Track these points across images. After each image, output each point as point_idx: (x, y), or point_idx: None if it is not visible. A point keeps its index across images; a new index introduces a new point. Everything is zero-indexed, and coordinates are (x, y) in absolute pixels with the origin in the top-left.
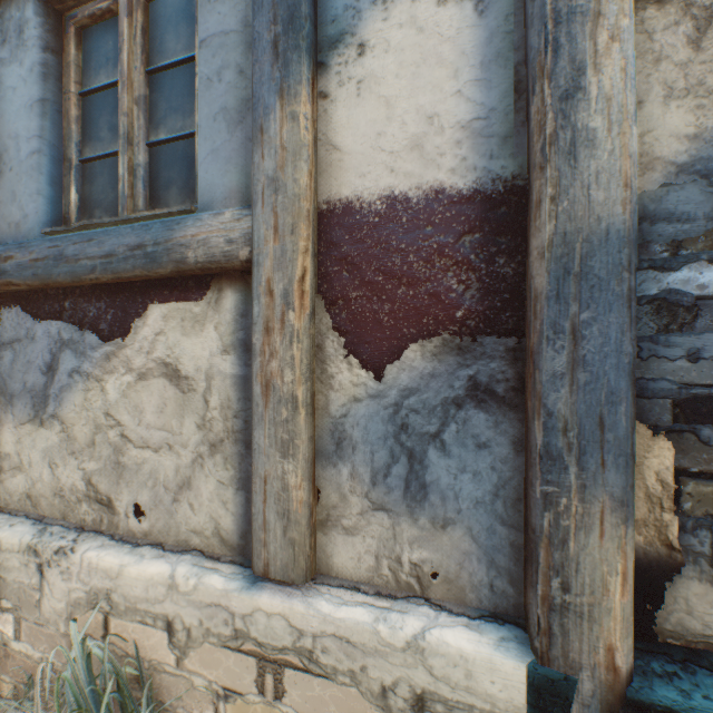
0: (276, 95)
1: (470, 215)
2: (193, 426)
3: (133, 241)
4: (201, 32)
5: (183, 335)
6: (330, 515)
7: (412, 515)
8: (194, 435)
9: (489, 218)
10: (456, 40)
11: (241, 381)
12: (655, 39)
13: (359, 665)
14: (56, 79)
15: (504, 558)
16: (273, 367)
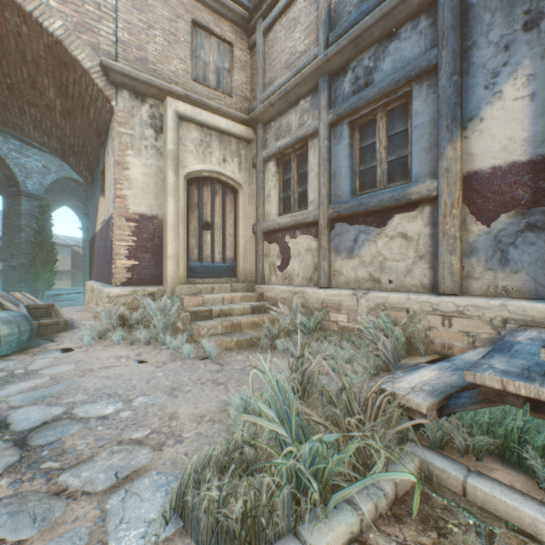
0: (447, 143)
1: (527, 169)
2: (412, 252)
3: (389, 195)
4: (414, 124)
5: (408, 223)
6: (467, 274)
7: (502, 270)
8: (412, 255)
9: (535, 169)
10: (520, 112)
11: (431, 235)
12: None
13: (480, 313)
14: (351, 146)
15: (540, 280)
16: (446, 228)
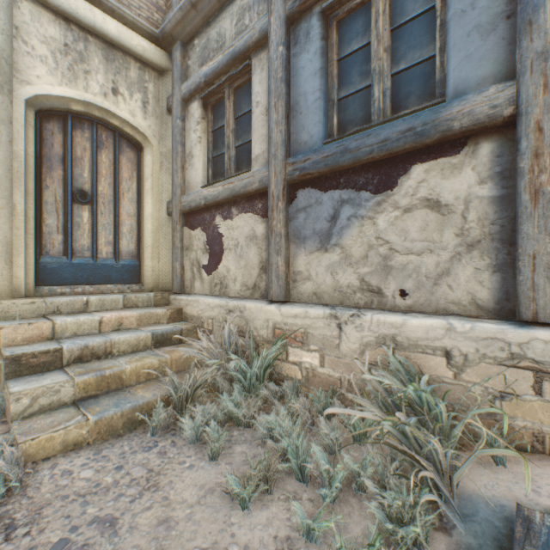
0: None
1: None
2: (451, 235)
3: (403, 128)
4: None
5: (441, 179)
6: None
7: None
8: (451, 241)
9: None
10: None
11: (497, 200)
12: None
13: None
14: (325, 55)
15: None
16: (541, 179)
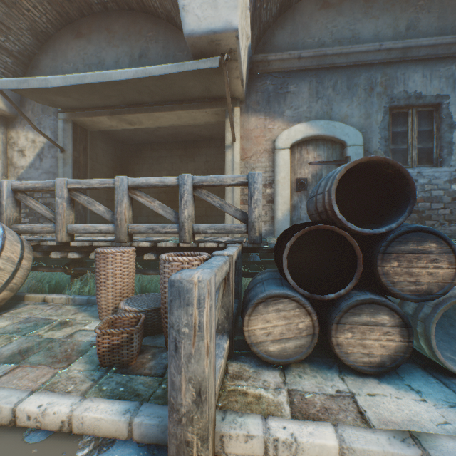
0: None
1: None
2: None
3: None
4: None
5: None
6: None
7: None
8: None
9: None
10: None
11: None
12: (12, 169)
13: None
14: None
15: None
16: None
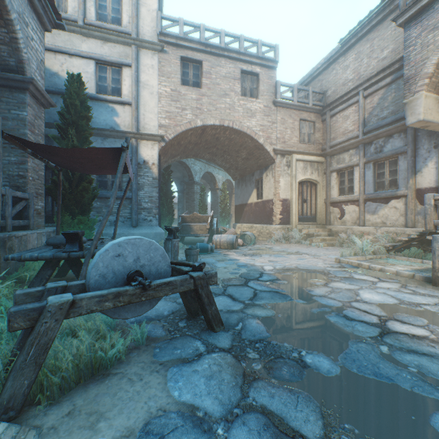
0: (409, 178)
1: (434, 190)
2: (397, 213)
3: (389, 193)
4: (398, 169)
5: (396, 203)
6: (417, 221)
7: None
8: (398, 214)
9: (436, 190)
10: (432, 172)
11: (404, 208)
12: None
13: None
14: (374, 172)
15: None
16: (409, 206)
